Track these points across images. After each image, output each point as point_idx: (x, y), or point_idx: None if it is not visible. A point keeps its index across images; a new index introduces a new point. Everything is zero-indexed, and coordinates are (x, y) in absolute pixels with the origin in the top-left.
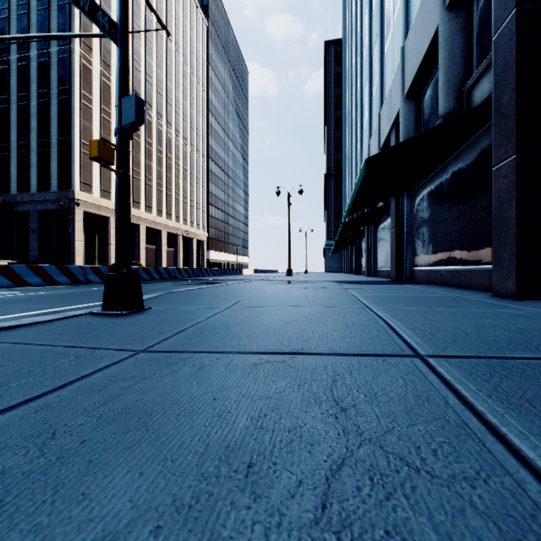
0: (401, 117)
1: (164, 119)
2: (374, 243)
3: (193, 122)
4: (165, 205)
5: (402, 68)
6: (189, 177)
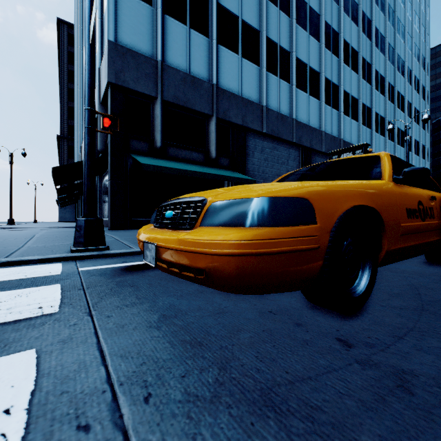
0: None
1: None
2: None
3: None
4: None
5: None
6: None
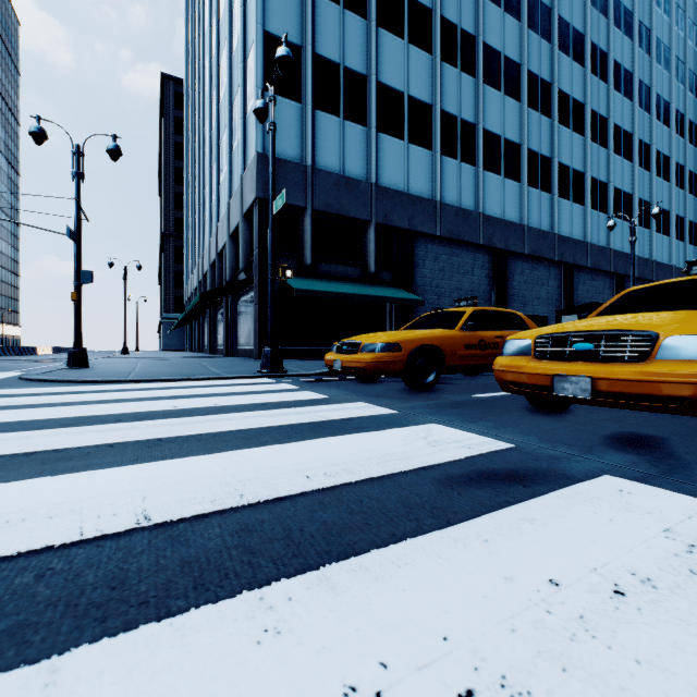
0: (228, 248)
1: None
2: (215, 325)
3: None
4: None
5: (229, 216)
6: None
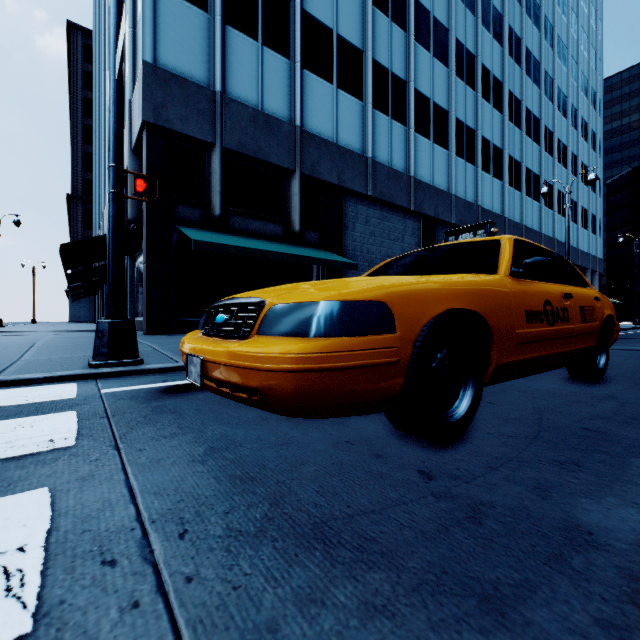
0: None
1: None
2: None
3: None
4: None
5: None
6: None
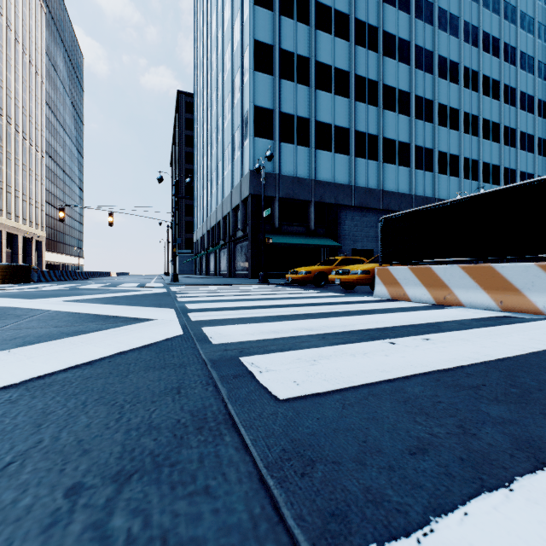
0: (231, 216)
1: (4, 112)
2: (219, 258)
3: (32, 116)
4: (5, 204)
5: (231, 198)
6: (28, 173)
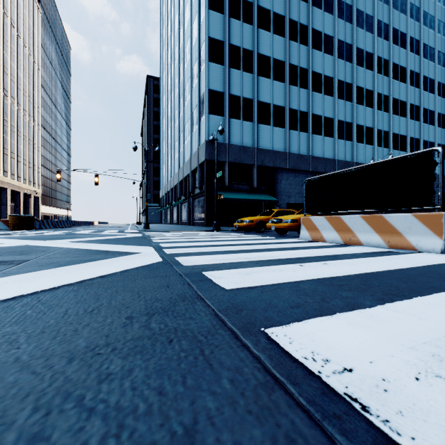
0: (190, 176)
1: (9, 94)
2: (181, 210)
3: (31, 96)
4: (9, 167)
5: (191, 162)
6: (28, 142)
